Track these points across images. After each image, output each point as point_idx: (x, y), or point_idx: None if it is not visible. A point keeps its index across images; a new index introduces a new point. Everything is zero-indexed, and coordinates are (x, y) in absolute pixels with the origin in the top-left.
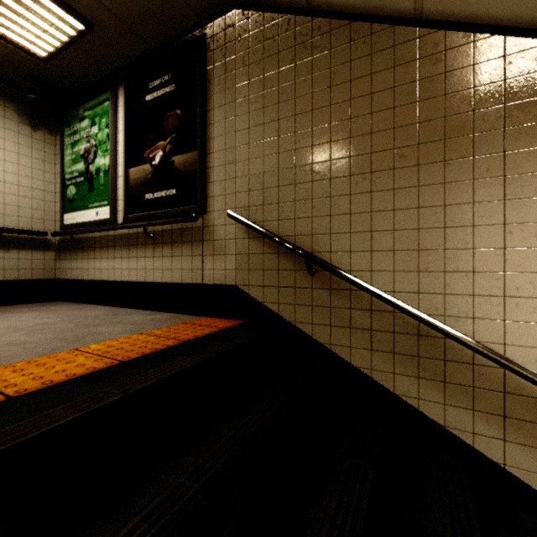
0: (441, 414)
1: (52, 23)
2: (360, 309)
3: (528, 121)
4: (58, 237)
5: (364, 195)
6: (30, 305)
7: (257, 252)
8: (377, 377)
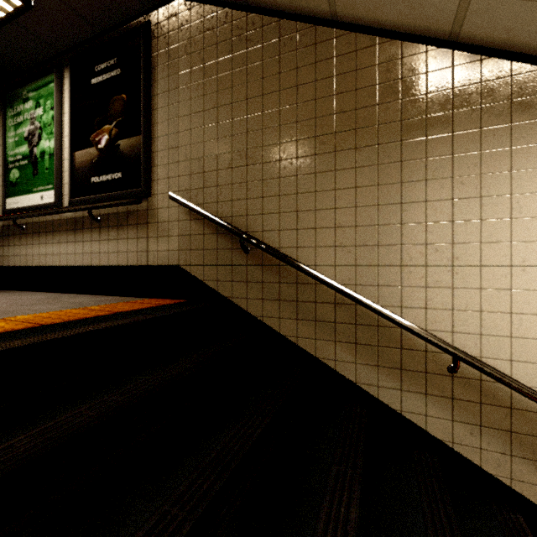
0: (353, 372)
1: None
2: (288, 282)
3: (418, 115)
4: (0, 223)
5: (291, 179)
6: None
7: (198, 233)
8: (302, 343)
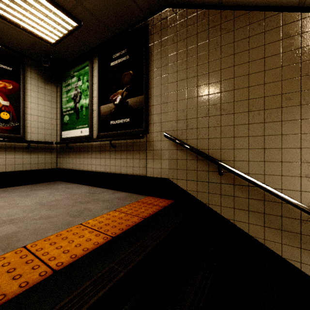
0: None
1: (59, 24)
2: (256, 199)
3: None
4: (58, 145)
5: (259, 125)
6: (44, 184)
7: (182, 159)
8: (269, 244)
